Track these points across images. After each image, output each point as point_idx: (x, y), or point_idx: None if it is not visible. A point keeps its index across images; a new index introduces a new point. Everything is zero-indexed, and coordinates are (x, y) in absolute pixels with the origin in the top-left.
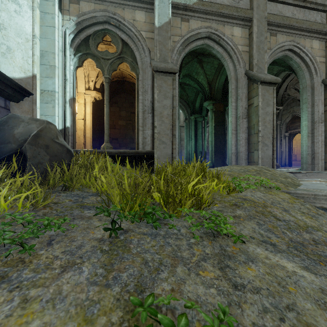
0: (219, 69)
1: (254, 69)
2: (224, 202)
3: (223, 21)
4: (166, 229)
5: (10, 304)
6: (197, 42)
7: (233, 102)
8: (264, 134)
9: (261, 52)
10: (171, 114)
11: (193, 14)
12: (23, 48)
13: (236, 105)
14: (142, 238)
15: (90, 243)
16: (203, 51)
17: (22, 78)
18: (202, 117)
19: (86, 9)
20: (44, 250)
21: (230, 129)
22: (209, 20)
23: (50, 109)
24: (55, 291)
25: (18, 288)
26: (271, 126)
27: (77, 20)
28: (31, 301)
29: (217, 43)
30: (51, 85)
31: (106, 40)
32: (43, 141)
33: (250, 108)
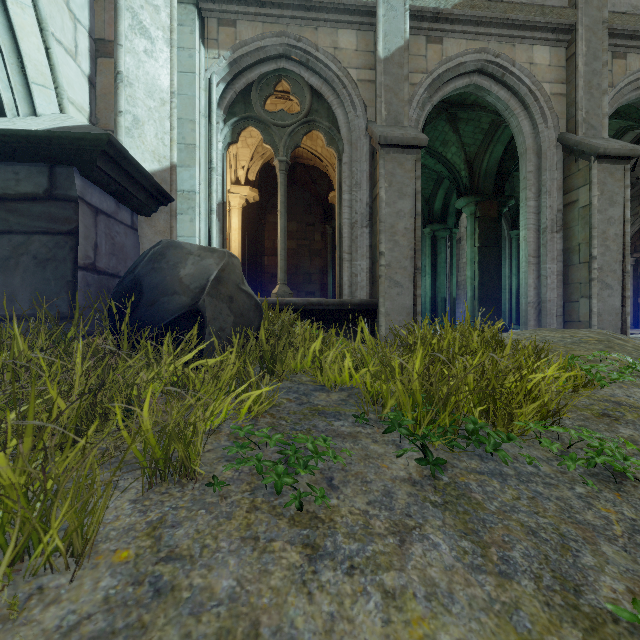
0: (491, 133)
1: (580, 130)
2: (576, 408)
3: (512, 36)
4: (510, 464)
5: (371, 600)
6: (457, 81)
7: (530, 199)
8: (605, 263)
9: (594, 94)
10: (412, 228)
11: (451, 26)
12: (156, 117)
13: (538, 205)
14: (482, 481)
15: (400, 487)
16: (462, 99)
17: (156, 172)
18: (448, 230)
19: (248, 36)
20: (334, 497)
21: (523, 253)
22: (484, 36)
23: (187, 225)
24: (423, 580)
25: (356, 570)
26: (619, 248)
27: (231, 56)
28: (401, 597)
29: (497, 81)
30: (188, 181)
31: (275, 90)
32: (225, 290)
33: (570, 210)
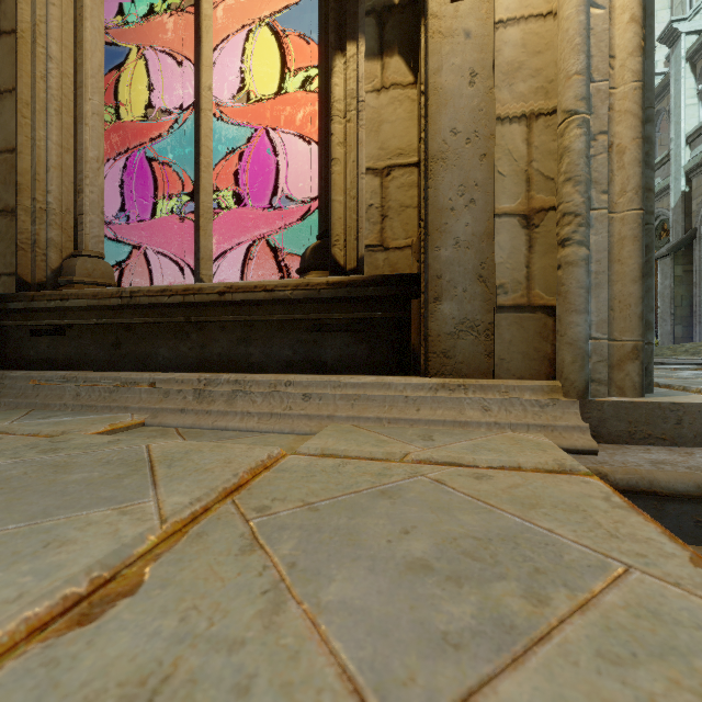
0: None
1: None
2: None
3: None
4: None
5: None
6: None
7: None
8: None
9: None
10: (669, 293)
11: None
12: None
13: None
14: None
15: None
16: None
17: None
18: None
19: None
20: None
21: None
22: None
23: None
24: None
25: None
26: None
27: None
28: None
29: None
30: None
31: None
32: None
33: None
